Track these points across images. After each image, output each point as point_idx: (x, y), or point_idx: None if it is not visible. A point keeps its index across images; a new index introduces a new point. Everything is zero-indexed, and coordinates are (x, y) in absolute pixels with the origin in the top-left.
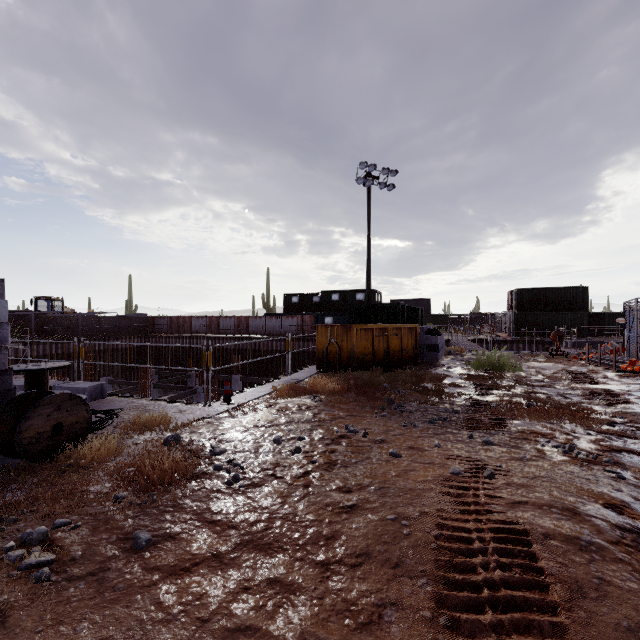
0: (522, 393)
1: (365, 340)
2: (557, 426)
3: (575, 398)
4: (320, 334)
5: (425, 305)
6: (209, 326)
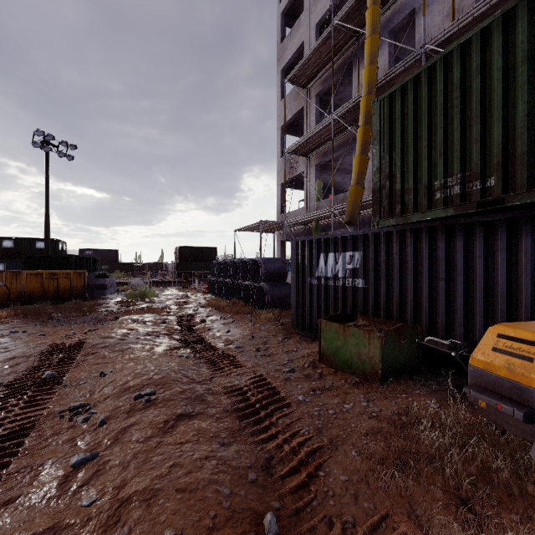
0: (145, 306)
1: (35, 282)
2: (144, 315)
3: (170, 306)
4: None
5: (114, 255)
6: None
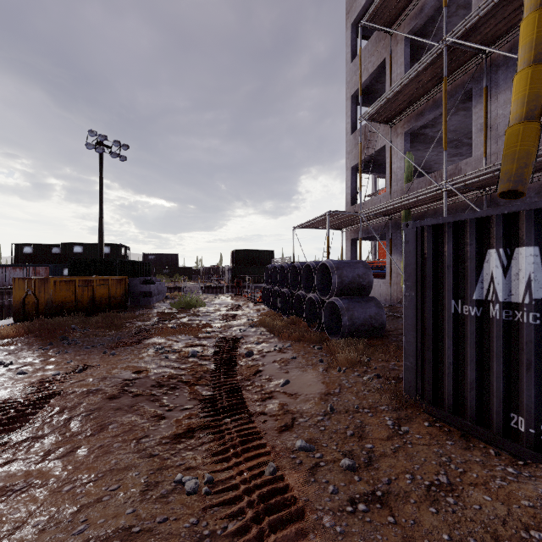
0: (185, 321)
1: (66, 290)
2: (175, 338)
3: (215, 320)
4: (17, 286)
5: (174, 259)
6: None
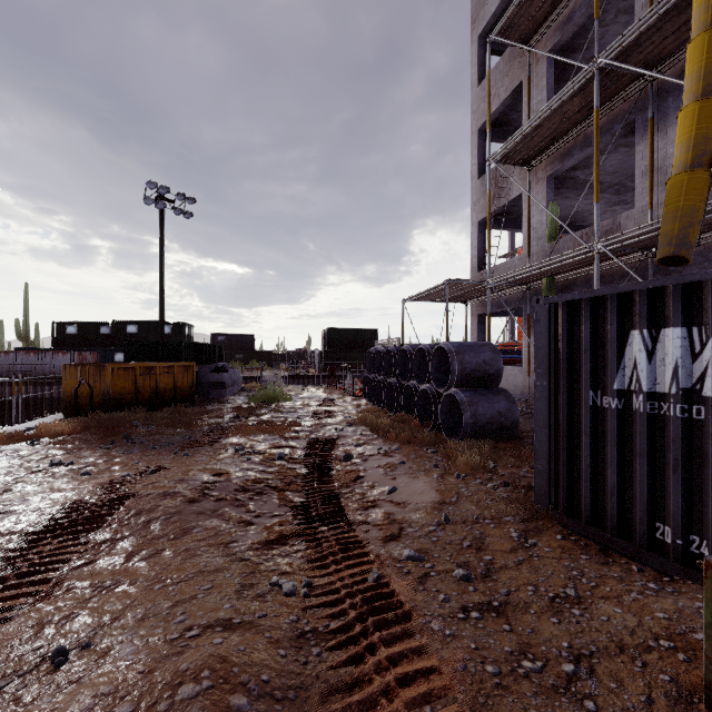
0: (267, 418)
1: (125, 379)
2: (257, 437)
3: (304, 418)
4: (69, 375)
5: (249, 341)
6: None
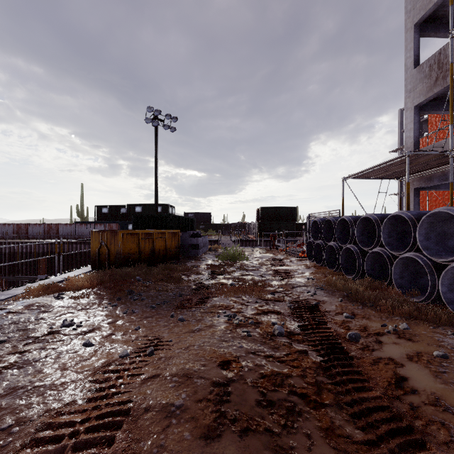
0: (237, 276)
1: (131, 242)
2: (240, 299)
3: (267, 276)
4: (94, 238)
5: (208, 216)
6: (17, 232)
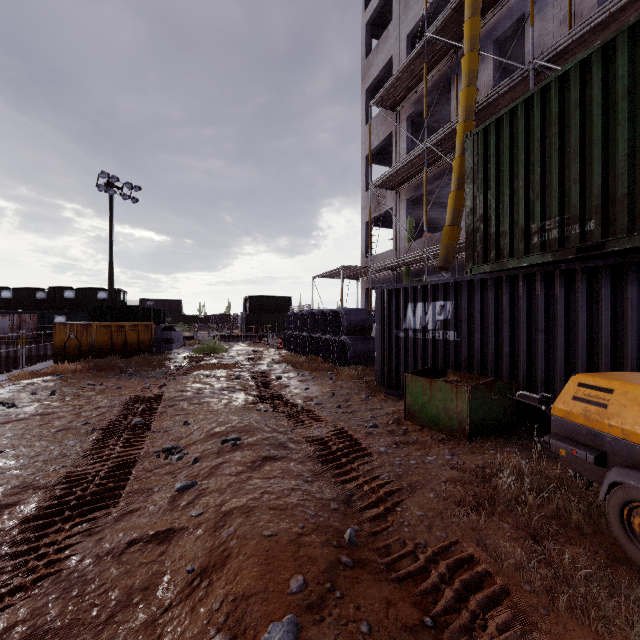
0: (215, 362)
1: (105, 335)
2: (216, 371)
3: (242, 362)
4: (58, 331)
5: (177, 306)
6: None
